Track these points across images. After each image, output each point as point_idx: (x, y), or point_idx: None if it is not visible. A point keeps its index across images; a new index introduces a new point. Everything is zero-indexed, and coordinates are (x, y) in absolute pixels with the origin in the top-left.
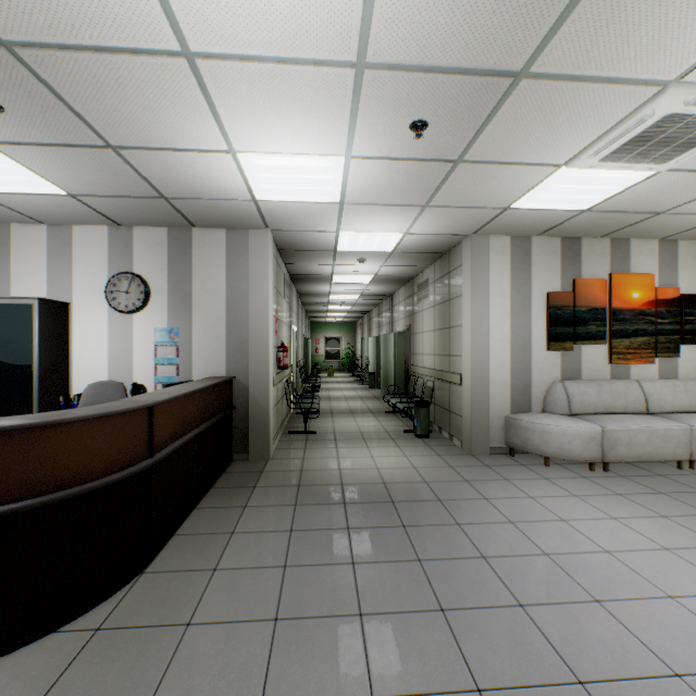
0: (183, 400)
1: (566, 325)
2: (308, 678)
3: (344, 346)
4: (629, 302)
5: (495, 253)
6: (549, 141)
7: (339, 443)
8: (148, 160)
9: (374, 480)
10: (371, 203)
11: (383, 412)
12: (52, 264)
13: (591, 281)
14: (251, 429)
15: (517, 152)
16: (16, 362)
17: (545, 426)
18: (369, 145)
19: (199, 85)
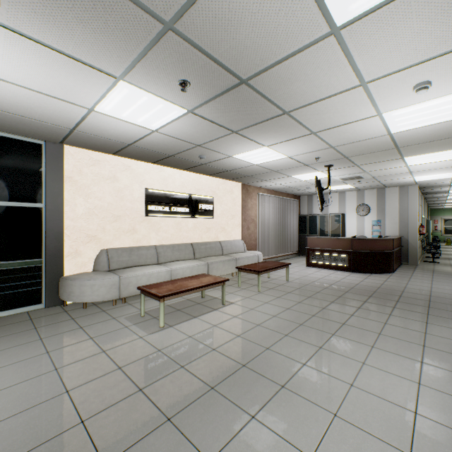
0: (395, 240)
1: None
2: (441, 284)
3: None
4: None
5: None
6: None
7: None
8: (385, 181)
9: None
10: None
11: None
12: (339, 203)
13: None
14: (409, 254)
15: None
16: (335, 230)
17: None
18: None
19: (409, 173)
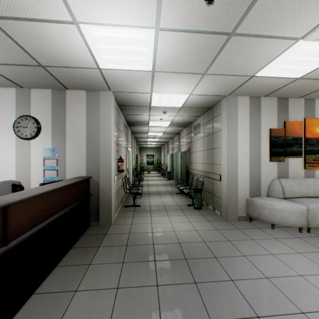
0: (44, 196)
1: (280, 147)
2: None
3: (155, 158)
4: (315, 134)
5: (240, 106)
6: (300, 14)
7: (152, 213)
8: (18, 30)
9: (173, 240)
10: (171, 72)
11: (175, 193)
12: None
13: (294, 122)
14: (101, 207)
15: (274, 25)
16: None
17: (272, 206)
18: (172, 16)
19: None
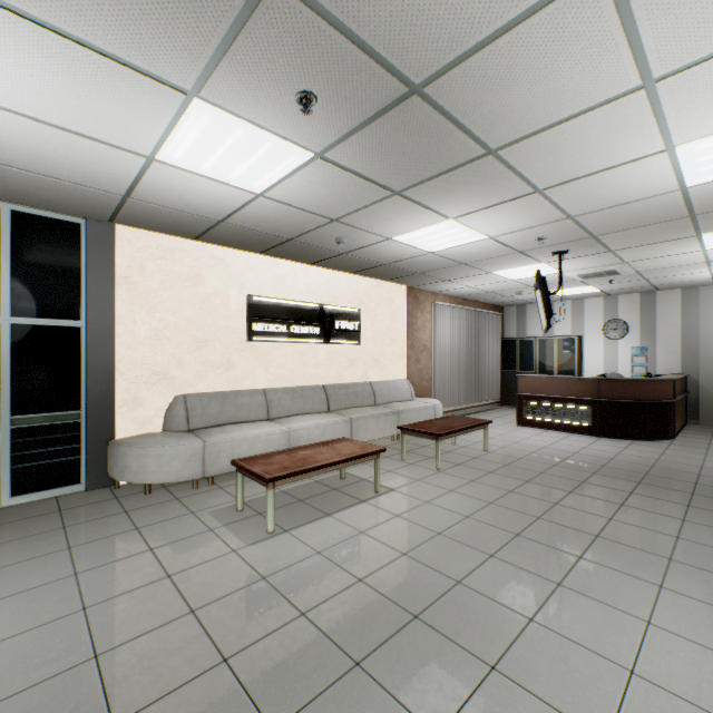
0: (676, 381)
1: None
2: None
3: None
4: None
5: None
6: None
7: None
8: (658, 279)
9: None
10: None
11: None
12: (573, 318)
13: None
14: (700, 406)
15: None
16: (566, 364)
17: None
18: None
19: (705, 264)
